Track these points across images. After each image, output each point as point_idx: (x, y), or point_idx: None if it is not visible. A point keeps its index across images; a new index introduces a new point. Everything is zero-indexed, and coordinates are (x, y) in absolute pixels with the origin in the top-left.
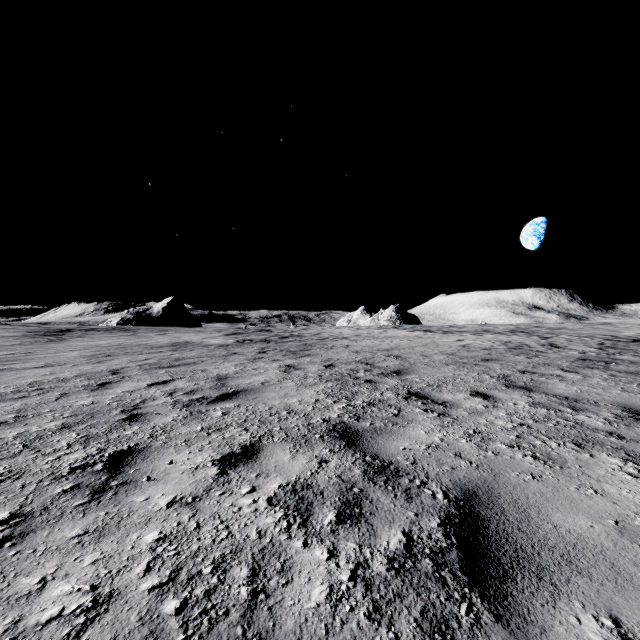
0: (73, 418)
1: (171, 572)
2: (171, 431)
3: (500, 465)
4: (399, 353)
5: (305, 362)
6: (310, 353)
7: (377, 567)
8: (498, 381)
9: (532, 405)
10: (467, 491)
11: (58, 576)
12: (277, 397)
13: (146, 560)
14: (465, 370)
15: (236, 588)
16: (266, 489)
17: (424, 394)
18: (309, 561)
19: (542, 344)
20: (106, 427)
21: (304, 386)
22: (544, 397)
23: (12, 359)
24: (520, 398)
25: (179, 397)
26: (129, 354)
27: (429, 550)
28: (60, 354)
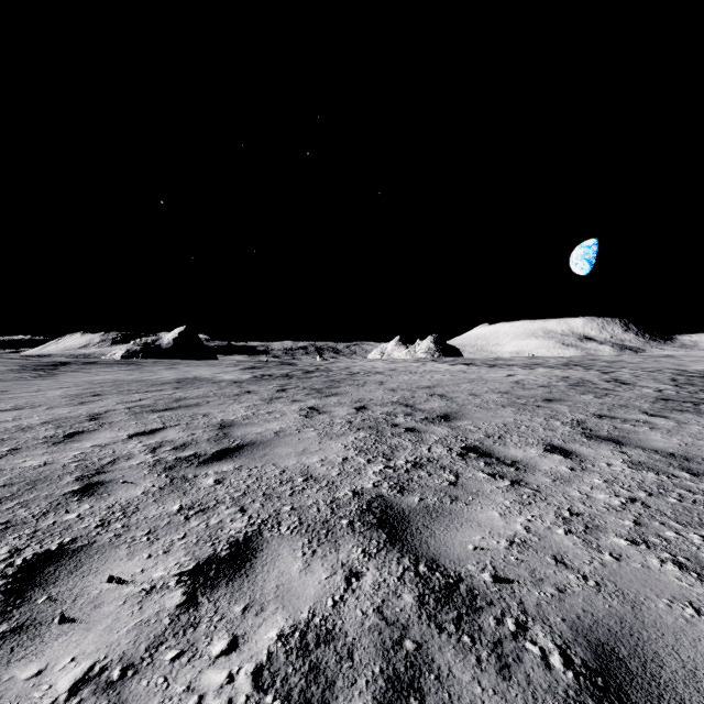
0: (4, 490)
1: None
2: (134, 513)
3: (632, 583)
4: (443, 391)
5: (332, 403)
6: (338, 391)
7: None
8: (574, 429)
9: (632, 466)
10: (600, 648)
11: None
12: (293, 454)
13: None
14: (528, 414)
15: None
16: (255, 644)
17: (485, 449)
18: None
19: (606, 380)
20: (43, 506)
21: (329, 437)
22: (642, 454)
23: None
24: (612, 455)
25: (163, 454)
26: (122, 393)
27: None
28: (40, 393)
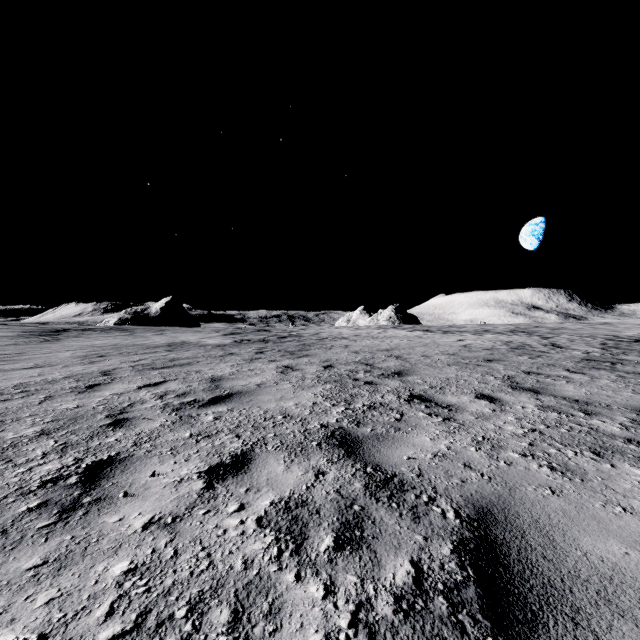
0: (54, 423)
1: (137, 616)
2: (157, 438)
3: (514, 477)
4: (399, 353)
5: (303, 363)
6: (308, 353)
7: (382, 608)
8: (503, 383)
9: (541, 409)
10: (481, 509)
11: (2, 622)
12: (273, 400)
13: (110, 599)
14: (468, 371)
15: (213, 638)
16: (256, 507)
17: (427, 397)
18: (302, 600)
19: (544, 344)
20: (88, 433)
21: (301, 388)
22: (553, 400)
23: (2, 360)
24: (528, 401)
25: (170, 400)
26: (123, 354)
27: (442, 585)
28: (52, 354)
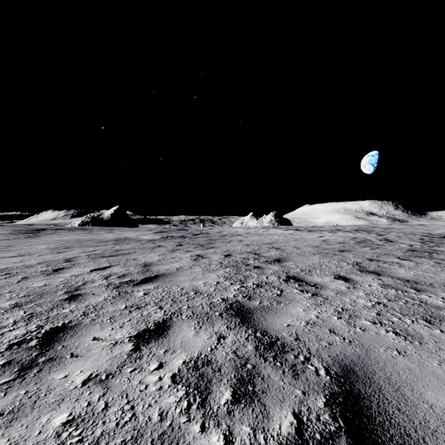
0: (25, 298)
1: None
2: (100, 309)
3: (369, 341)
4: (278, 246)
5: (210, 252)
6: (214, 246)
7: None
8: (353, 267)
9: (383, 286)
10: (345, 367)
11: None
12: (187, 280)
13: None
14: (328, 258)
15: None
16: (171, 365)
17: (299, 277)
18: None
19: (380, 239)
20: (49, 306)
21: (208, 271)
22: (391, 280)
23: None
24: (373, 281)
25: (112, 280)
26: (82, 247)
27: (319, 435)
28: (32, 247)
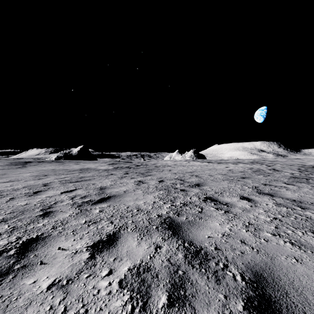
0: (10, 214)
1: None
2: (66, 223)
3: (272, 250)
4: (197, 174)
5: (148, 179)
6: (151, 174)
7: None
8: (253, 190)
9: (277, 205)
10: (256, 273)
11: None
12: (132, 200)
13: None
14: (233, 183)
15: None
16: (119, 272)
17: (214, 198)
18: None
19: (269, 169)
20: (28, 221)
21: (147, 193)
22: (282, 200)
23: None
24: (268, 200)
25: (76, 200)
26: (56, 174)
27: None
28: (20, 174)
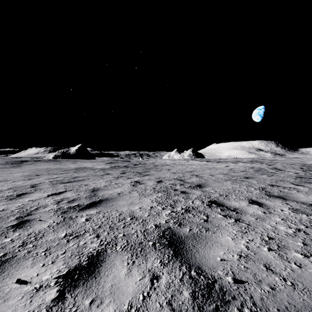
0: None
1: None
2: (40, 238)
3: None
4: (197, 173)
5: (146, 179)
6: (149, 173)
7: None
8: (261, 192)
9: (294, 211)
10: None
11: None
12: (126, 205)
13: None
14: (238, 184)
15: None
16: None
17: (220, 202)
18: None
19: (271, 168)
20: None
21: (144, 196)
22: (297, 204)
23: None
24: (282, 205)
25: (62, 205)
26: (49, 174)
27: None
28: (11, 174)
